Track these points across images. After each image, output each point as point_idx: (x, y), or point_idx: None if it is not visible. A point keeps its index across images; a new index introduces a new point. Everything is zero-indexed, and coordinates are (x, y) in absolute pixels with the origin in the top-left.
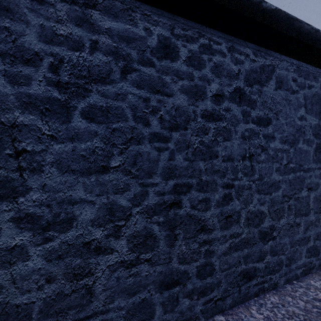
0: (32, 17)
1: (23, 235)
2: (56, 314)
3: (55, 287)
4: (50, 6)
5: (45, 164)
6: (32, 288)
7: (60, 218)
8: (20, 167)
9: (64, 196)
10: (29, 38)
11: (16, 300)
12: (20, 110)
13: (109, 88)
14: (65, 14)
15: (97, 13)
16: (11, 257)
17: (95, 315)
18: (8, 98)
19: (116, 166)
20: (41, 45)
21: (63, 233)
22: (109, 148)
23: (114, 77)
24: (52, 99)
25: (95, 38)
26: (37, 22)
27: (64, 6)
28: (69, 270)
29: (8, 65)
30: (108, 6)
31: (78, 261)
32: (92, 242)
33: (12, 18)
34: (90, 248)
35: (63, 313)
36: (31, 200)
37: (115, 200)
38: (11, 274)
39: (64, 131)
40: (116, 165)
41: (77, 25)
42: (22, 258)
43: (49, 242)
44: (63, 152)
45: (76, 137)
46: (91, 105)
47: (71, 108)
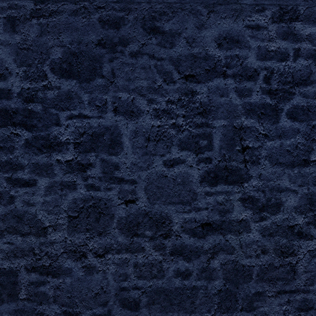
0: (252, 42)
1: (247, 213)
2: (268, 281)
3: (268, 258)
4: (264, 30)
5: (260, 158)
6: (252, 254)
7: (271, 203)
8: (245, 160)
9: (274, 184)
10: (250, 59)
11: (242, 261)
12: (245, 116)
13: (309, 88)
14: (275, 33)
15: (299, 24)
16: (239, 228)
17: (297, 291)
18: (237, 108)
19: (315, 160)
20: (258, 62)
21: (273, 215)
22: (309, 143)
23: (313, 78)
24: (265, 105)
25: (297, 46)
26: (255, 45)
27: (274, 26)
28: (278, 247)
29: (237, 83)
30: (308, 14)
31: (284, 241)
32: (295, 226)
33: (240, 47)
34: (293, 231)
35: (273, 281)
36: (252, 186)
37: (314, 192)
38: (239, 241)
39: (274, 130)
40: (315, 159)
41: (283, 39)
42: (246, 229)
43: (263, 221)
44: (273, 148)
45: (282, 135)
46: (294, 106)
47: (279, 110)
